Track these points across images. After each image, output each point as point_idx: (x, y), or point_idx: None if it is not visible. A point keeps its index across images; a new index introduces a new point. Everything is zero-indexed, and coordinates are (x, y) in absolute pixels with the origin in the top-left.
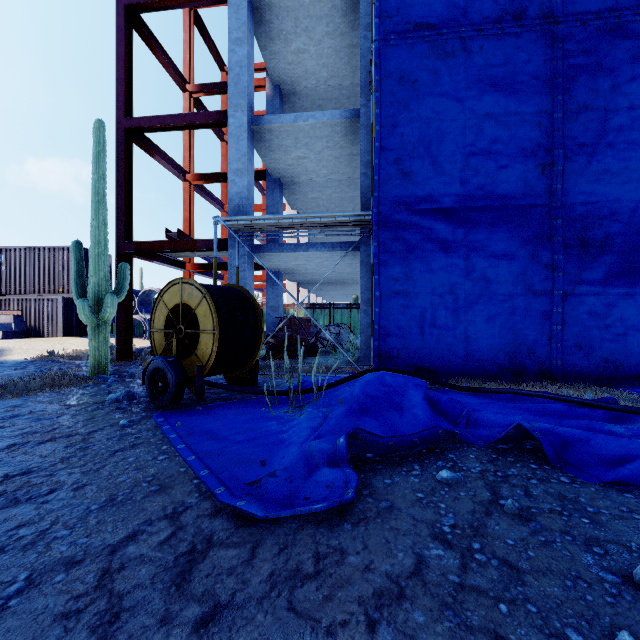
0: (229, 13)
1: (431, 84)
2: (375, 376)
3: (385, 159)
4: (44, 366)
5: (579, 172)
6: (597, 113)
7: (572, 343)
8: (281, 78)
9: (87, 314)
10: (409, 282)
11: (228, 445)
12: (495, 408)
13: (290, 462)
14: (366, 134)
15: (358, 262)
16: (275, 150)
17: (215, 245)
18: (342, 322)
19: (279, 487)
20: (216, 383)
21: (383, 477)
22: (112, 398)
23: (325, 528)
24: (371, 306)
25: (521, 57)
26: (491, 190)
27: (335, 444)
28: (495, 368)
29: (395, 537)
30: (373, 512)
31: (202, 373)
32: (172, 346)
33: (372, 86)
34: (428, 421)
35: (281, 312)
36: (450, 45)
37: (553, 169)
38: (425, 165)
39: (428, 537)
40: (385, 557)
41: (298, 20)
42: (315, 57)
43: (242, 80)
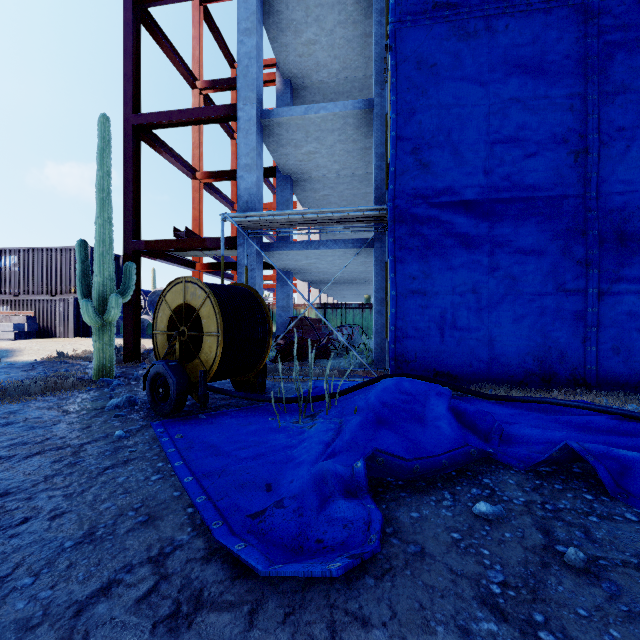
0: (238, 3)
1: (452, 67)
2: (392, 383)
3: (402, 149)
4: (52, 367)
5: (617, 159)
6: (637, 93)
7: (609, 346)
8: (291, 72)
9: (91, 315)
10: (428, 280)
11: (230, 463)
12: (529, 420)
13: (299, 488)
14: (380, 125)
15: (371, 260)
16: (285, 145)
17: (222, 243)
18: (354, 322)
19: (286, 522)
20: (221, 389)
21: (409, 509)
22: (113, 404)
23: (341, 583)
24: (386, 306)
25: (551, 35)
26: (518, 180)
27: (351, 468)
28: (522, 373)
29: (431, 600)
30: (400, 560)
31: (205, 379)
32: (174, 349)
33: (387, 74)
34: (455, 436)
35: (291, 312)
36: (472, 25)
37: (587, 156)
38: (445, 155)
39: (473, 601)
40: (420, 632)
41: (309, 9)
42: (326, 48)
43: (251, 72)
